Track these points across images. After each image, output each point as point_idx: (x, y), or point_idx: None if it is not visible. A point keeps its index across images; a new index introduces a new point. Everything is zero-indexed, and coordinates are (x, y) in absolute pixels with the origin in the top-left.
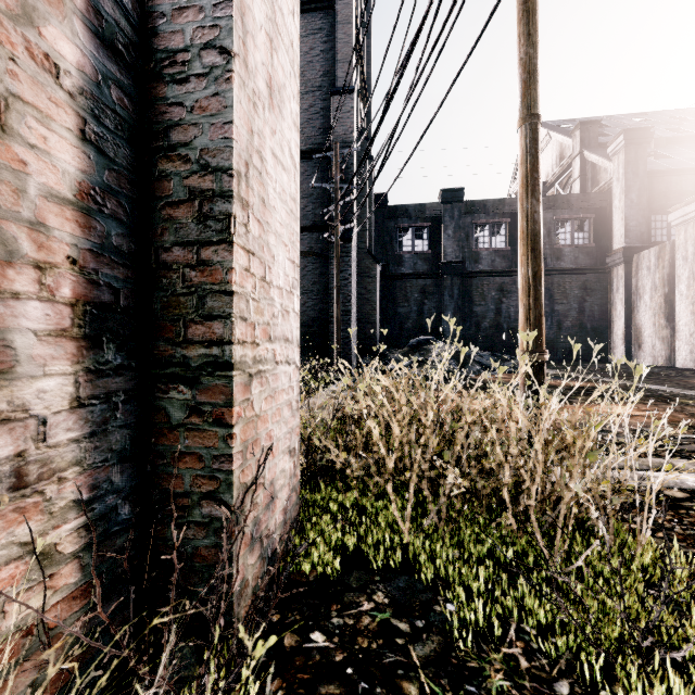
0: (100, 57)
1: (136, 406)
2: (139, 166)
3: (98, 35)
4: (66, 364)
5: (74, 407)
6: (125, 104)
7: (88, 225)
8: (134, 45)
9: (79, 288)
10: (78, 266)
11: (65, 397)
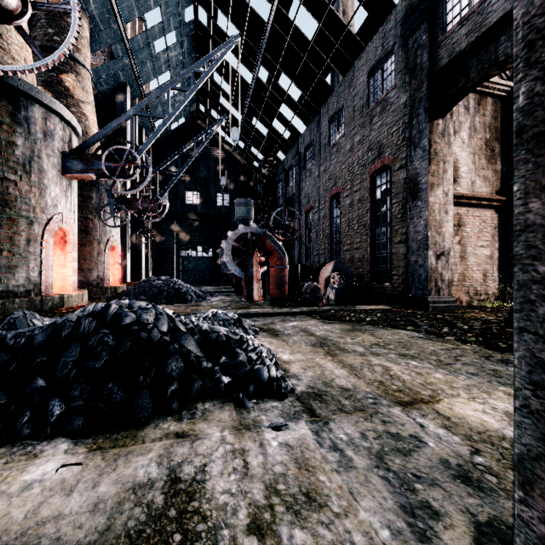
0: (499, 243)
1: (502, 277)
2: (503, 251)
3: (499, 242)
4: (497, 272)
5: (497, 276)
6: (501, 246)
7: (498, 260)
8: (502, 239)
9: (497, 265)
10: (497, 264)
11: (496, 275)
